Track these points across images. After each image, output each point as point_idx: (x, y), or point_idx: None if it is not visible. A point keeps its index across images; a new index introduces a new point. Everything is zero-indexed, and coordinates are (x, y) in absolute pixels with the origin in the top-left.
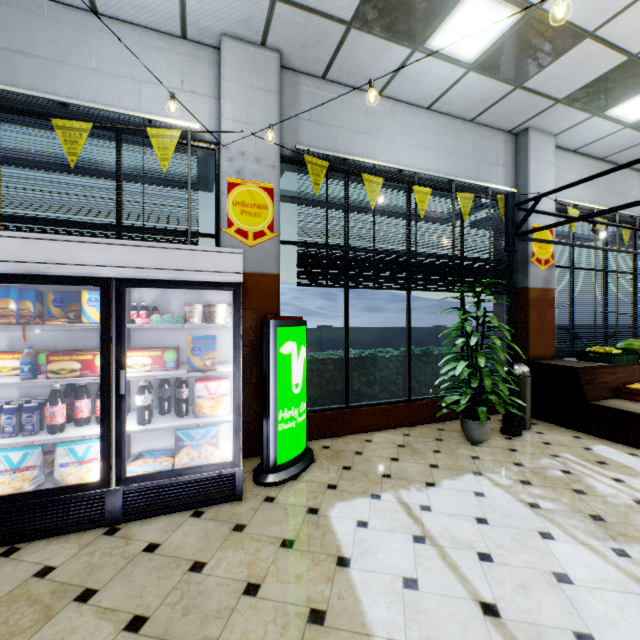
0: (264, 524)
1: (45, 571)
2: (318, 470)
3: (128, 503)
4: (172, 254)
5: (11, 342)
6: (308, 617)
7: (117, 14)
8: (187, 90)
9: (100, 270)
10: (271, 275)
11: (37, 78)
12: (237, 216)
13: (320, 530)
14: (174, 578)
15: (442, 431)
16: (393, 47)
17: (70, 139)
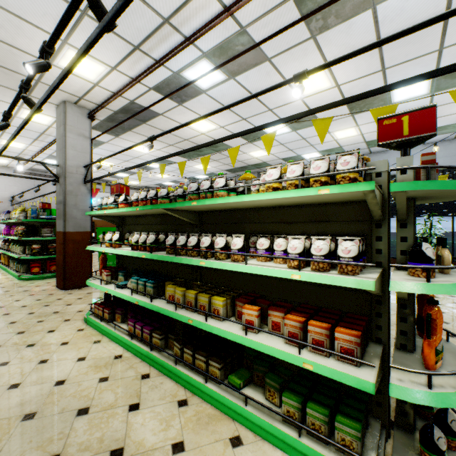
0: None
1: None
2: None
3: None
4: None
5: None
6: None
7: None
8: None
9: None
10: None
11: None
12: None
13: None
14: None
15: None
16: None
17: None
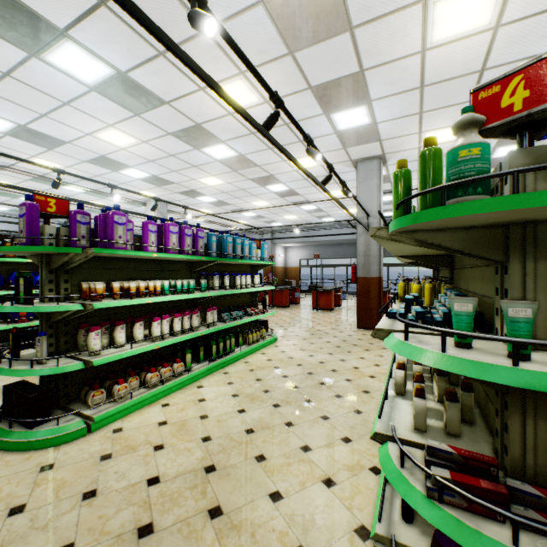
0: None
1: None
2: None
3: None
4: None
5: None
6: None
7: None
8: None
9: None
10: None
11: None
12: None
13: None
14: None
15: None
16: None
17: None
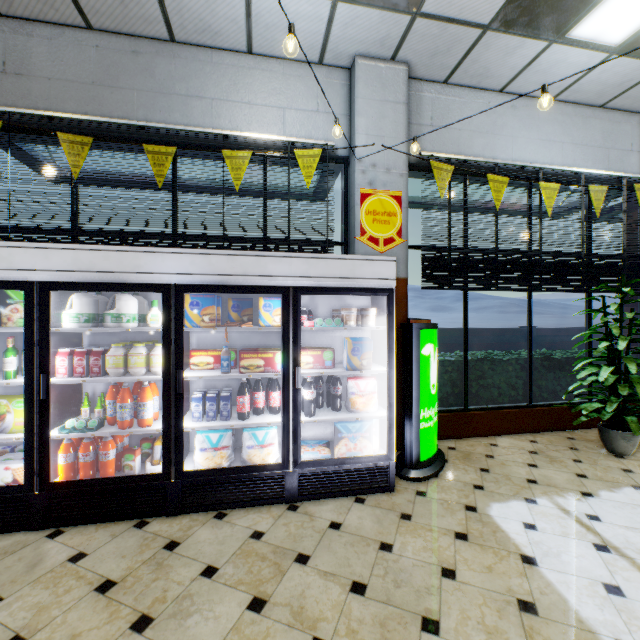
0: (428, 516)
1: (257, 534)
2: (455, 470)
3: (301, 485)
4: (337, 264)
5: (198, 341)
6: (518, 606)
7: (267, 52)
8: (322, 111)
9: (282, 280)
10: (399, 279)
11: (206, 117)
12: (369, 224)
13: (488, 527)
14: (370, 554)
15: (573, 440)
16: (528, 42)
17: (235, 166)
